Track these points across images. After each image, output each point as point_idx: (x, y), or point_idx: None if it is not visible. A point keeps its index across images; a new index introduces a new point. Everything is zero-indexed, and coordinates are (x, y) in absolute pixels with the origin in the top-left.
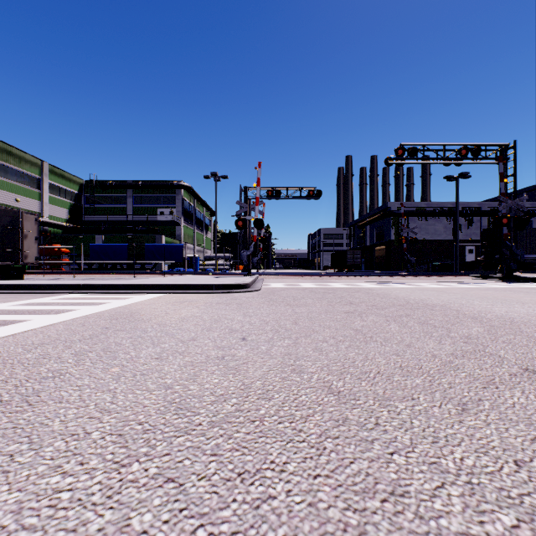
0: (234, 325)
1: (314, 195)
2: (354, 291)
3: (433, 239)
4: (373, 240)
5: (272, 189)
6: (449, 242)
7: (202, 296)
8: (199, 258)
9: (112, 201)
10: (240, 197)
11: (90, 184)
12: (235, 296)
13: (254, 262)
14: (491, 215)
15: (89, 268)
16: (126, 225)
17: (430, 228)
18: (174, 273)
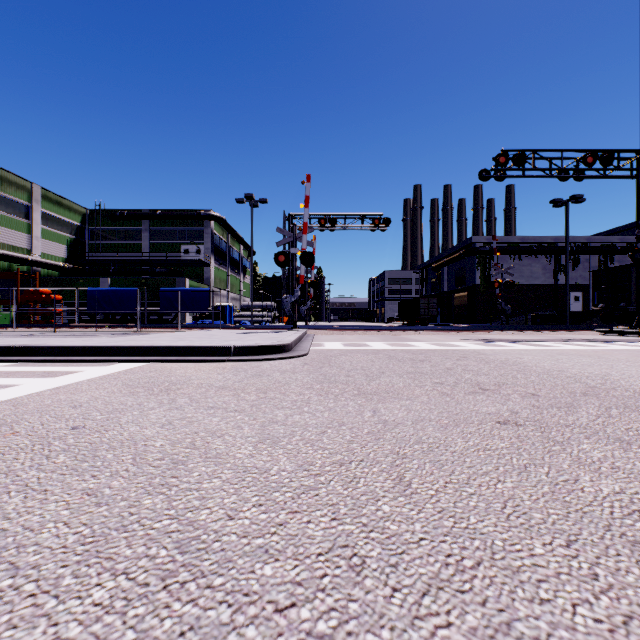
0: (208, 501)
1: (380, 225)
2: (459, 357)
3: (529, 283)
4: (452, 285)
5: (325, 217)
6: (549, 287)
7: (206, 367)
8: (235, 307)
9: (124, 235)
10: (284, 227)
11: (96, 214)
12: (263, 367)
13: (302, 312)
14: (602, 253)
15: (90, 320)
16: (141, 266)
17: (526, 269)
18: (193, 327)
